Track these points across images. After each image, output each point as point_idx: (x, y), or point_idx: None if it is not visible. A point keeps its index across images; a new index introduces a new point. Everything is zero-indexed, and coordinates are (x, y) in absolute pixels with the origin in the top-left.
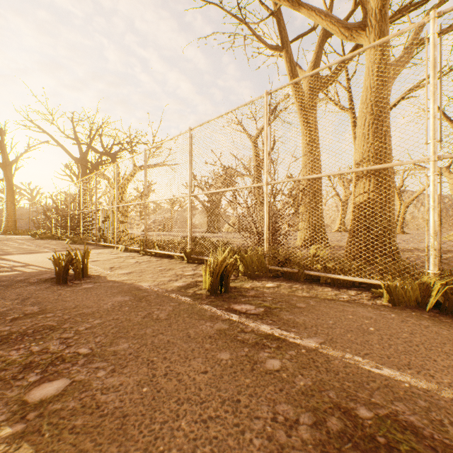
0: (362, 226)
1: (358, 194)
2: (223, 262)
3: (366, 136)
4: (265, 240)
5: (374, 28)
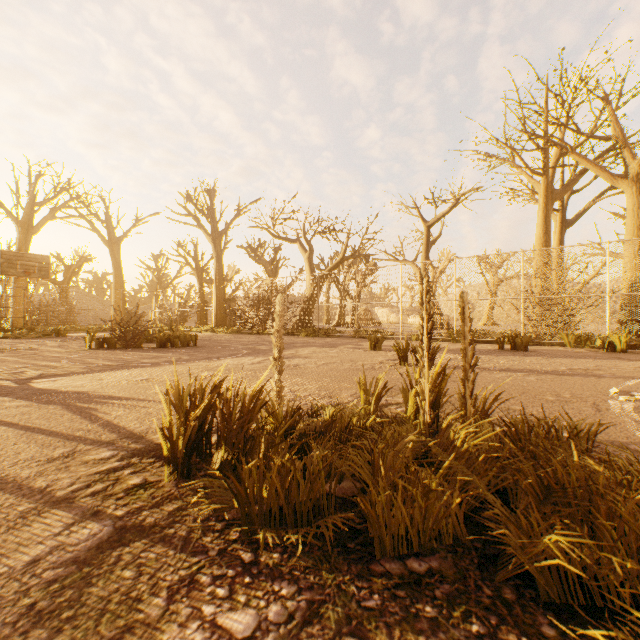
0: (634, 320)
1: (629, 298)
2: (626, 337)
3: (635, 259)
4: (607, 328)
5: (636, 183)
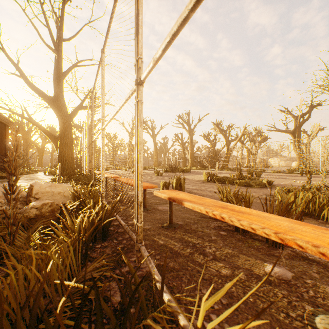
0: None
1: None
2: None
3: None
4: None
5: None
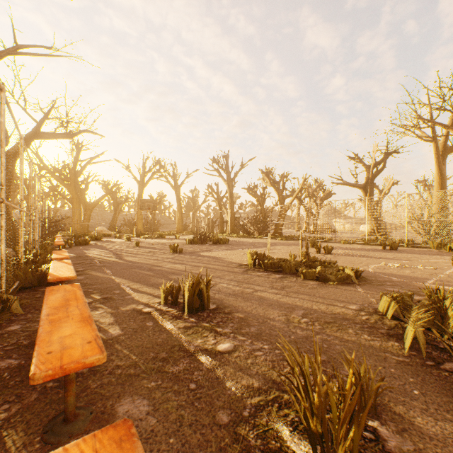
0: None
1: None
2: None
3: None
4: None
5: None
